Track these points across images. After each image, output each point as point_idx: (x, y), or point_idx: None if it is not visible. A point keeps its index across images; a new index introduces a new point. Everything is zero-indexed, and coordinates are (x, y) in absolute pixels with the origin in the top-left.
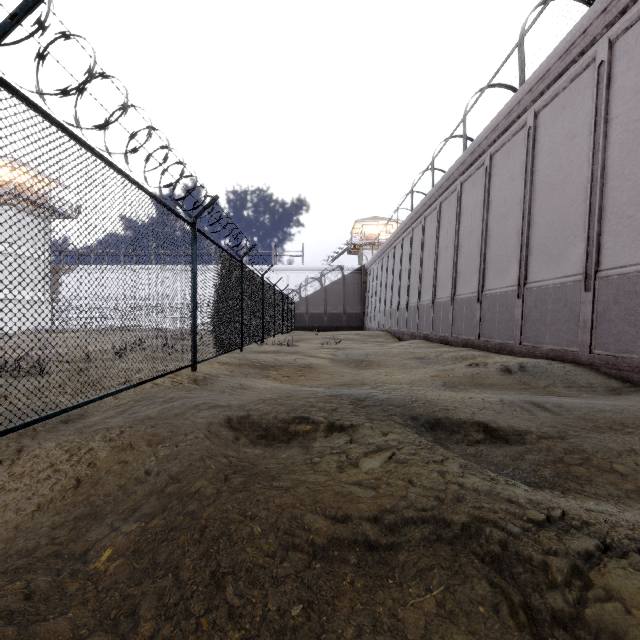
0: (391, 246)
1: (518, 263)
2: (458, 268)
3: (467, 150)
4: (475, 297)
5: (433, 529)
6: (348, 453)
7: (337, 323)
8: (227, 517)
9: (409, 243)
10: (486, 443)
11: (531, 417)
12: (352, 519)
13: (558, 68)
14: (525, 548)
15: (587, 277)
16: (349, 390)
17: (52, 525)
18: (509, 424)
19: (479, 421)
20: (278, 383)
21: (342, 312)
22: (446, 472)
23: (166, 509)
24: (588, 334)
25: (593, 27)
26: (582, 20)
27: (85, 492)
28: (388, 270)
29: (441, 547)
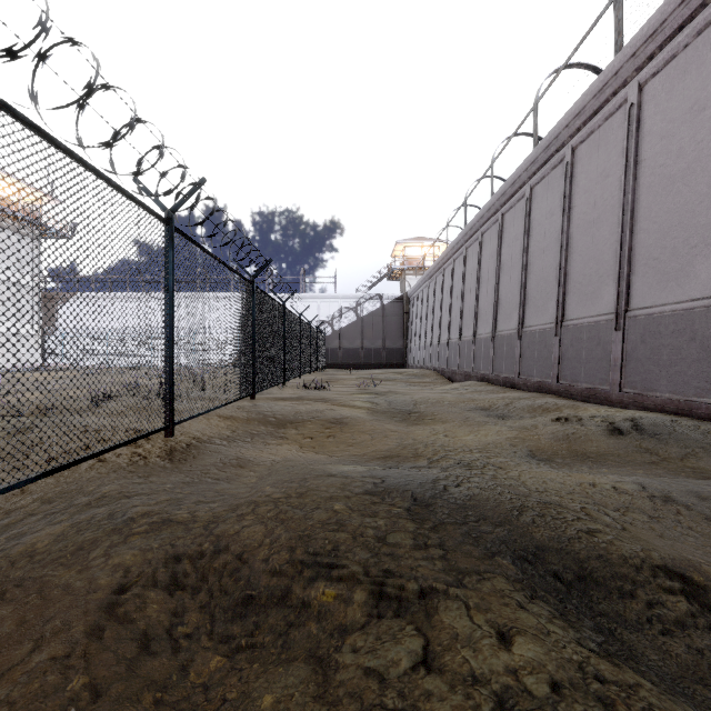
0: (439, 270)
1: (616, 284)
2: (527, 293)
3: (540, 144)
4: (552, 329)
5: None
6: None
7: (375, 360)
8: None
9: (462, 265)
10: (700, 627)
11: None
12: None
13: (678, 18)
14: None
15: None
16: (401, 473)
17: None
18: None
19: (665, 566)
20: (296, 449)
21: (381, 347)
22: None
23: None
24: None
25: None
26: None
27: None
28: (435, 298)
29: None
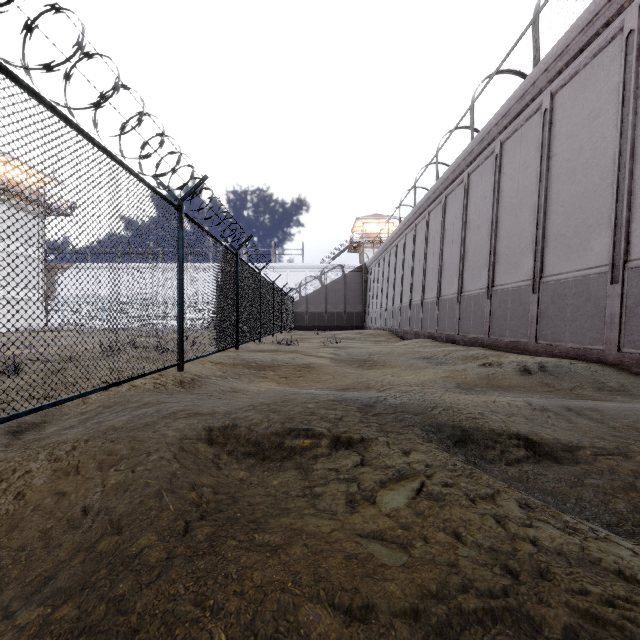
0: (393, 243)
1: (533, 256)
2: (465, 263)
3: (475, 139)
4: (484, 293)
5: (515, 638)
6: (360, 481)
7: (337, 322)
8: (173, 611)
9: (412, 239)
10: (530, 462)
11: (570, 426)
12: (377, 615)
13: (579, 43)
14: None
15: (614, 268)
16: (354, 393)
17: None
18: (554, 437)
19: (517, 433)
20: (275, 385)
21: (343, 311)
22: (506, 519)
23: (87, 585)
24: (616, 331)
25: None
26: None
27: None
28: (390, 268)
29: None
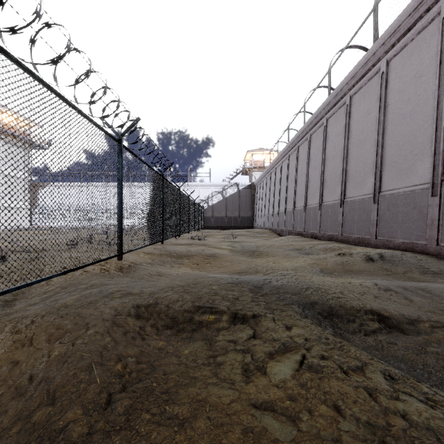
0: (273, 168)
1: (373, 176)
2: (324, 182)
3: (332, 94)
4: (338, 203)
5: None
6: (253, 352)
7: (234, 224)
8: None
9: (286, 165)
10: (382, 333)
11: (408, 302)
12: None
13: (407, 24)
14: None
15: (434, 185)
16: (247, 277)
17: None
18: (400, 313)
19: (371, 310)
20: (189, 269)
21: (238, 216)
22: (376, 392)
23: None
24: (435, 230)
25: None
26: None
27: None
28: (271, 185)
29: None
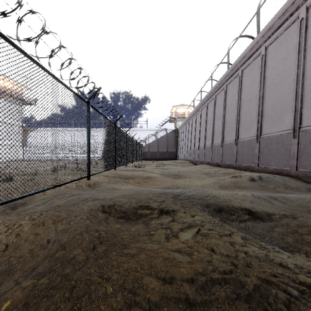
0: (190, 118)
1: (256, 124)
2: (225, 128)
3: (229, 68)
4: (234, 142)
5: (233, 289)
6: (171, 228)
7: (164, 156)
8: (90, 279)
9: (199, 116)
10: (250, 221)
11: (271, 205)
12: (176, 281)
13: (278, 23)
14: (306, 309)
15: (294, 131)
16: (171, 190)
17: None
18: (262, 209)
19: (245, 208)
20: (133, 186)
21: (166, 151)
22: (234, 243)
23: (52, 270)
24: (295, 160)
25: (297, 0)
26: None
27: (8, 254)
28: (189, 130)
29: (241, 305)
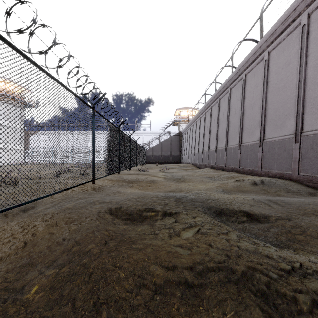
0: (194, 121)
1: (260, 129)
2: (229, 132)
3: (233, 72)
4: (237, 146)
5: (225, 275)
6: (174, 228)
7: (167, 160)
8: (105, 267)
9: (203, 120)
10: (248, 222)
11: (270, 208)
12: (177, 268)
13: (281, 29)
14: (281, 288)
15: (296, 135)
16: (174, 193)
17: (7, 270)
18: (260, 212)
19: (244, 210)
20: (137, 190)
21: (170, 155)
22: (230, 239)
23: (71, 261)
24: (297, 165)
25: (299, 7)
26: (293, 3)
27: (28, 250)
28: (193, 133)
29: (230, 286)
